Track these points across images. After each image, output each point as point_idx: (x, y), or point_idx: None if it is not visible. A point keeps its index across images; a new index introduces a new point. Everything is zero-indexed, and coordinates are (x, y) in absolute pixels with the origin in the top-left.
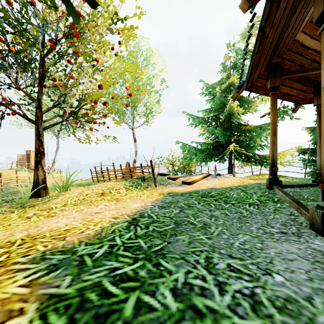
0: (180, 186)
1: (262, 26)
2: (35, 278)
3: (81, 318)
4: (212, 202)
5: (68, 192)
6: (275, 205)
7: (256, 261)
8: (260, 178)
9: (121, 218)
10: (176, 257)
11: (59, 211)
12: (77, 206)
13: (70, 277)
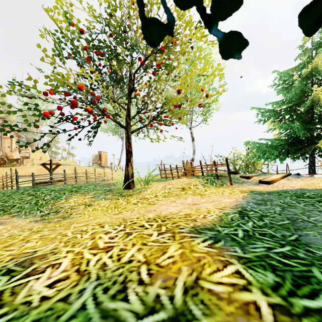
0: (257, 185)
1: None
2: (210, 244)
3: (284, 275)
4: (315, 203)
5: (151, 185)
6: None
7: None
8: None
9: (227, 210)
10: None
11: (156, 201)
12: (167, 197)
13: (237, 247)
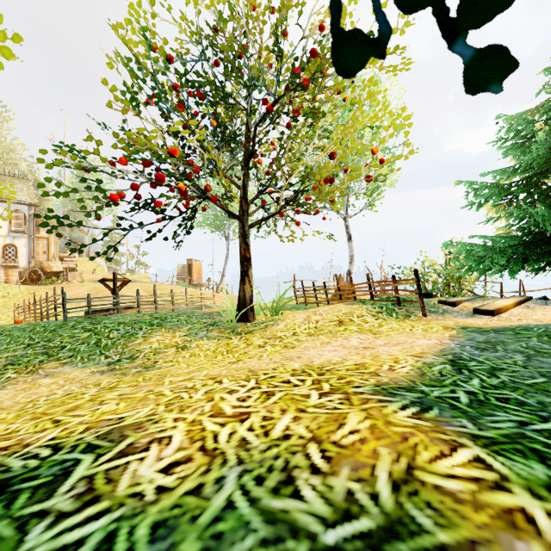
0: (471, 316)
1: None
2: (415, 413)
3: None
4: None
5: (284, 316)
6: None
7: None
8: None
9: (428, 358)
10: None
11: (296, 342)
12: (315, 336)
13: (464, 420)
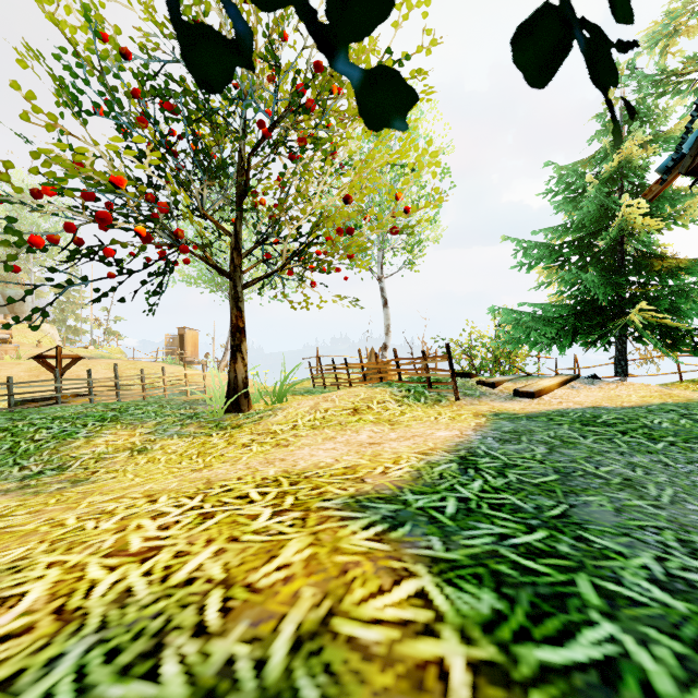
0: (511, 400)
1: None
2: (380, 532)
3: (517, 595)
4: (615, 436)
5: (287, 404)
6: None
7: None
8: None
9: (436, 455)
10: (612, 532)
11: (292, 438)
12: (318, 430)
13: (435, 538)
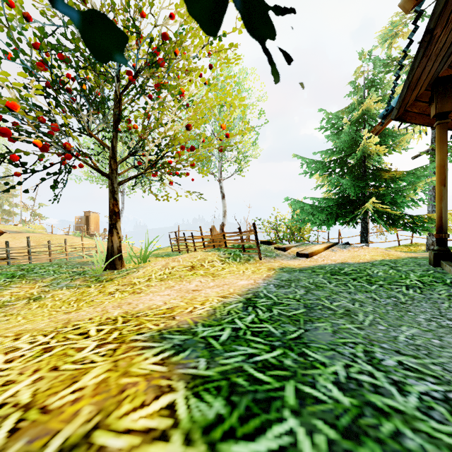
0: (294, 259)
1: (431, 28)
2: (165, 357)
3: (240, 401)
4: (349, 281)
5: (148, 263)
6: (448, 289)
7: (439, 361)
8: (412, 251)
9: (231, 298)
10: (324, 348)
11: (145, 287)
12: (164, 281)
13: (203, 359)
